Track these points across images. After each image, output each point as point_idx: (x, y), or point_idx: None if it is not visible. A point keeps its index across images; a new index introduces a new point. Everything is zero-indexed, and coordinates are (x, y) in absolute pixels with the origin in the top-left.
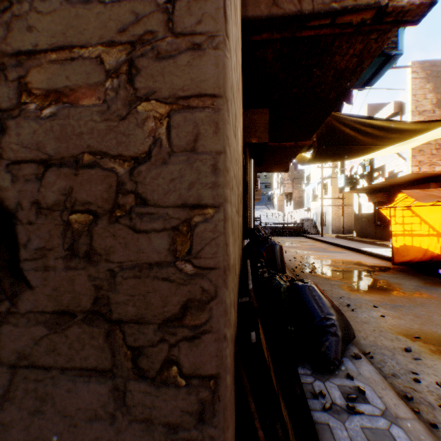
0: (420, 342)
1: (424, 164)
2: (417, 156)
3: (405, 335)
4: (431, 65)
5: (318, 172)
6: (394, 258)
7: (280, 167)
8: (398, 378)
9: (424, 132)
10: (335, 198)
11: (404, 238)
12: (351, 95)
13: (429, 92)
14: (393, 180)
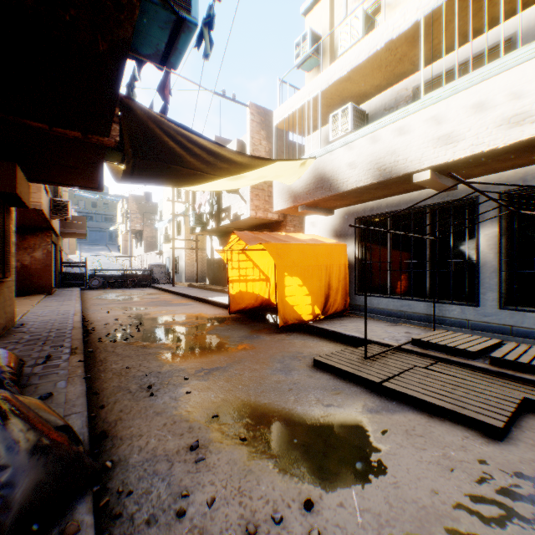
0: (217, 423)
1: (261, 209)
2: (256, 201)
3: (204, 416)
4: (265, 113)
5: (172, 207)
6: (232, 307)
7: (85, 180)
8: (155, 525)
9: (252, 169)
10: (188, 239)
11: (241, 284)
12: (166, 89)
13: (264, 139)
14: (239, 224)
